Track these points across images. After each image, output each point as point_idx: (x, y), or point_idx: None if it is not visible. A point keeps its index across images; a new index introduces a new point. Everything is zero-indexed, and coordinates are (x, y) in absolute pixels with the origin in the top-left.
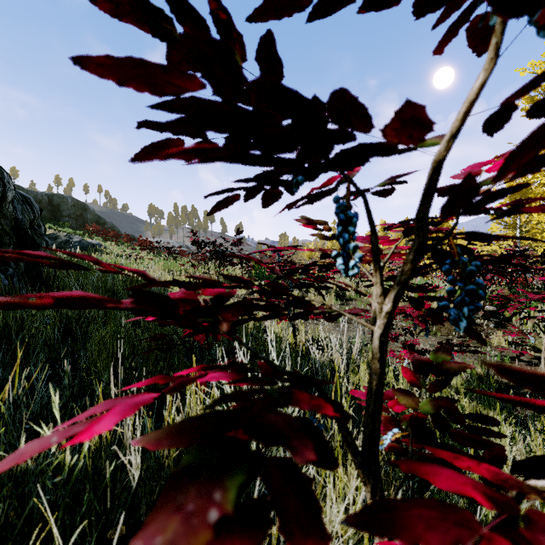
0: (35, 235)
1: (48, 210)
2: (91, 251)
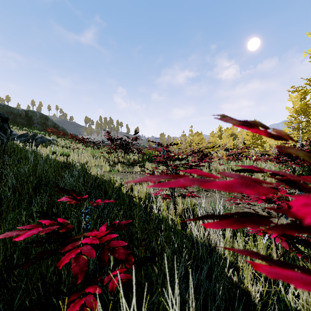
0: None
1: (25, 120)
2: (48, 144)
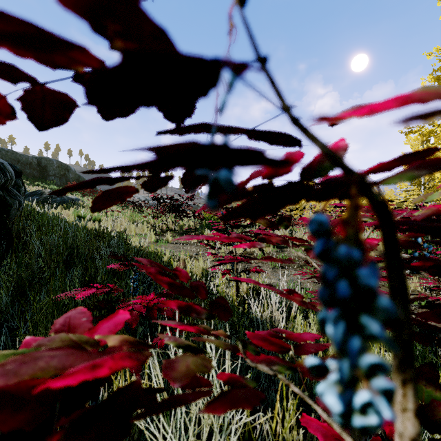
0: (7, 196)
1: (37, 171)
2: (70, 205)
